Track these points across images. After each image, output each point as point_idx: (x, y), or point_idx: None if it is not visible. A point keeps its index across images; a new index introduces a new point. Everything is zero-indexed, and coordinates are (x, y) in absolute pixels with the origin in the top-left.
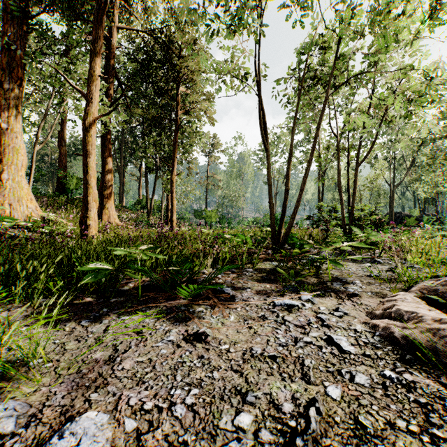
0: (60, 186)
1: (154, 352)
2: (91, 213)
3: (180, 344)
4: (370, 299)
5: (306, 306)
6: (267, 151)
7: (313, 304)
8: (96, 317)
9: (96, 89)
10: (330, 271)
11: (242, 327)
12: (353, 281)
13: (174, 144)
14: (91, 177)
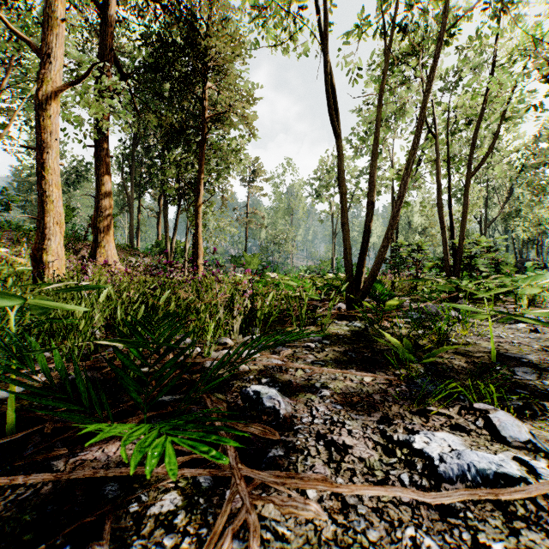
0: None
1: None
2: (52, 243)
3: None
4: None
5: (542, 472)
6: (338, 137)
7: None
8: None
9: (61, 43)
10: (468, 338)
11: None
12: None
13: (201, 160)
14: (52, 184)
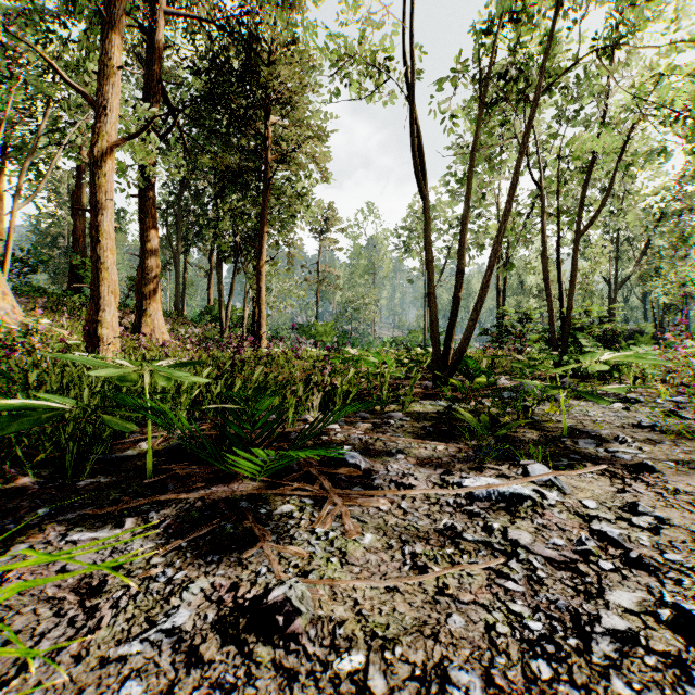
0: (75, 282)
1: (96, 694)
2: (106, 315)
3: (200, 650)
4: (686, 479)
5: (550, 497)
6: (424, 199)
7: (565, 493)
8: (2, 534)
9: (116, 91)
10: (554, 417)
11: (403, 581)
12: (617, 436)
13: (264, 210)
14: (106, 249)
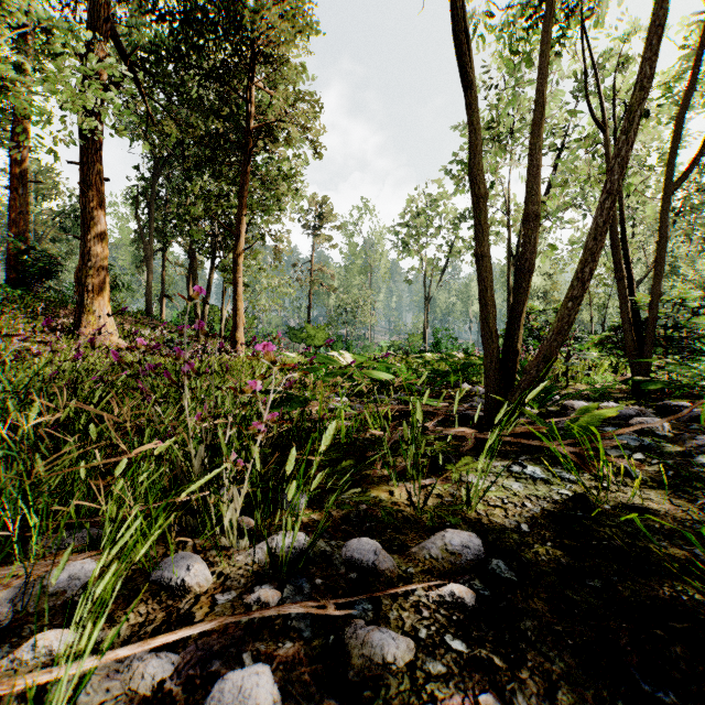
0: (14, 273)
1: None
2: None
3: None
4: None
5: None
6: (470, 88)
7: None
8: None
9: None
10: None
11: None
12: None
13: (240, 188)
14: None
